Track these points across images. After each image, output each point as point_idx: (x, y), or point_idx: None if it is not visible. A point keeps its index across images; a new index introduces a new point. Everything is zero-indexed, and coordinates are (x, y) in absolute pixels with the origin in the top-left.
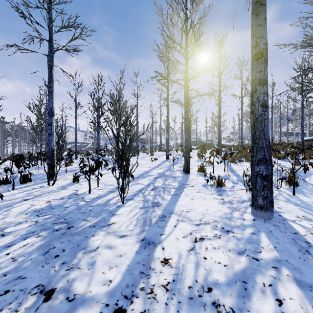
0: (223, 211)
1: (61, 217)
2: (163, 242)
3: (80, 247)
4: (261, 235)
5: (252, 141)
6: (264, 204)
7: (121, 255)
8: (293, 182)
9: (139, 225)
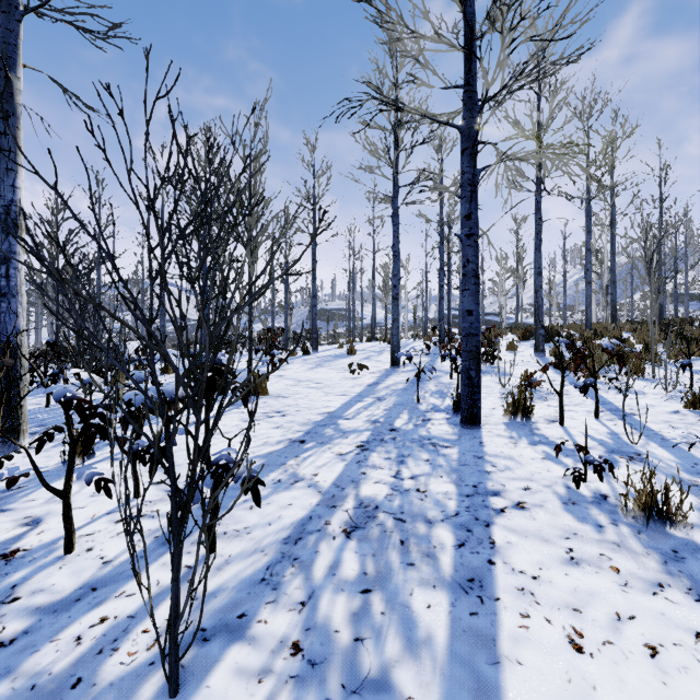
0: None
1: None
2: None
3: None
4: None
5: None
6: None
7: None
8: None
9: None
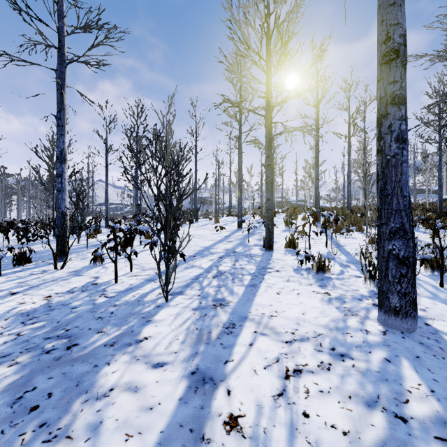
0: (331, 316)
1: (62, 326)
2: (229, 378)
3: (80, 387)
4: (403, 364)
5: (379, 200)
6: (401, 305)
7: (151, 406)
8: (441, 265)
9: (189, 343)
